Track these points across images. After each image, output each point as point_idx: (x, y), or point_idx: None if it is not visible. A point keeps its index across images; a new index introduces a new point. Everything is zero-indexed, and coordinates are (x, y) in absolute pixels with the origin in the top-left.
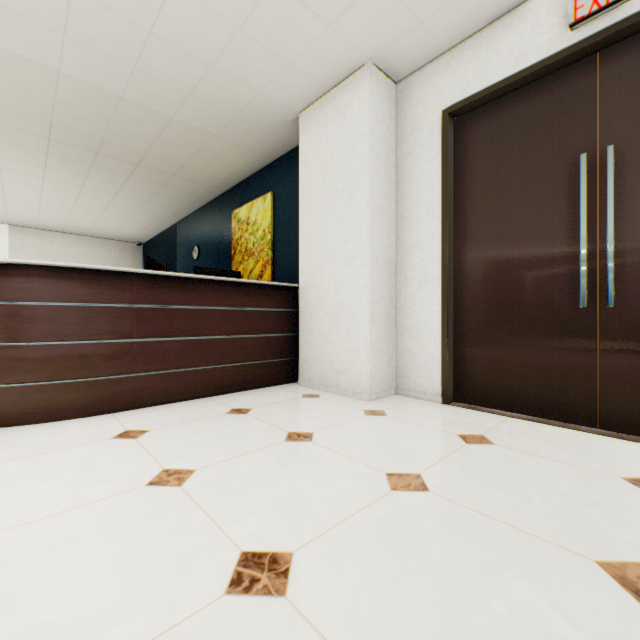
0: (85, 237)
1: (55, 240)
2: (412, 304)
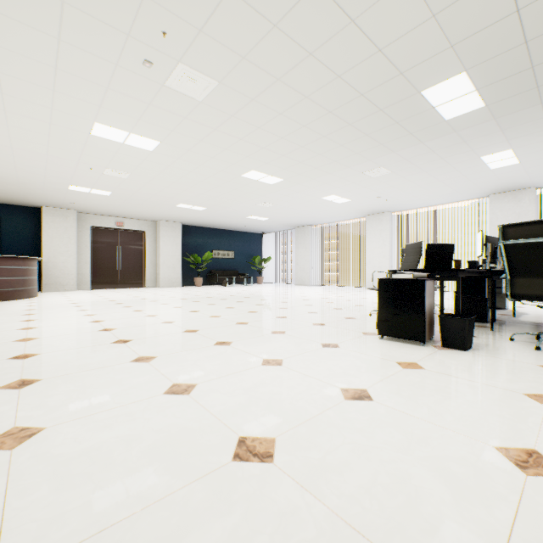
0: None
1: None
2: (82, 268)
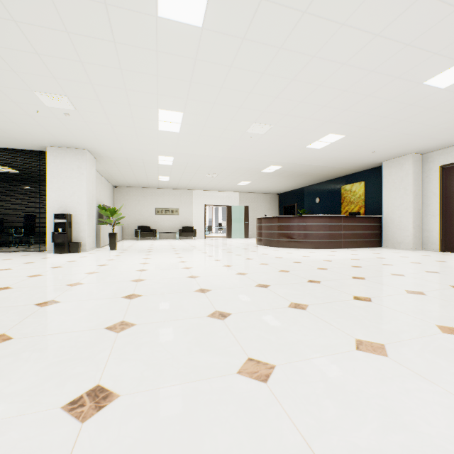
0: (259, 194)
1: (250, 196)
2: (428, 222)
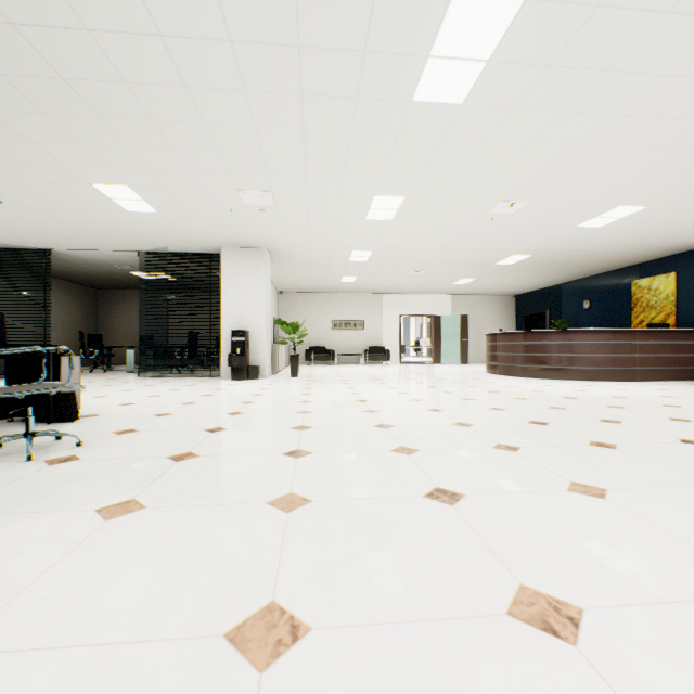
0: (484, 296)
1: (470, 300)
2: None
